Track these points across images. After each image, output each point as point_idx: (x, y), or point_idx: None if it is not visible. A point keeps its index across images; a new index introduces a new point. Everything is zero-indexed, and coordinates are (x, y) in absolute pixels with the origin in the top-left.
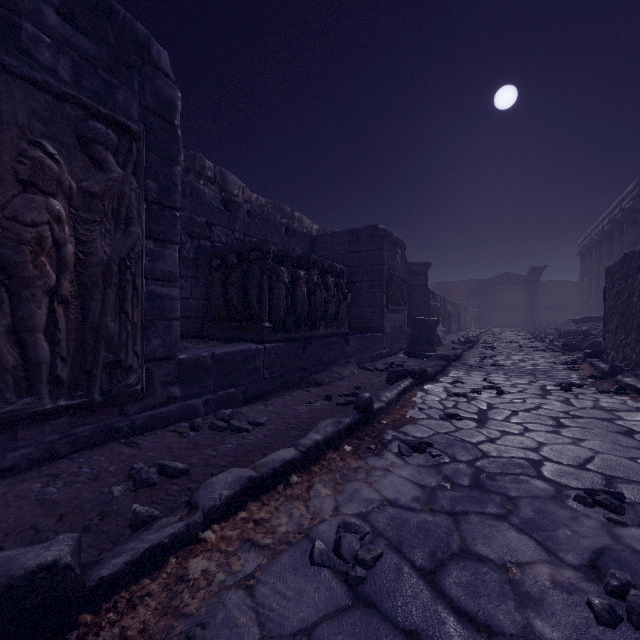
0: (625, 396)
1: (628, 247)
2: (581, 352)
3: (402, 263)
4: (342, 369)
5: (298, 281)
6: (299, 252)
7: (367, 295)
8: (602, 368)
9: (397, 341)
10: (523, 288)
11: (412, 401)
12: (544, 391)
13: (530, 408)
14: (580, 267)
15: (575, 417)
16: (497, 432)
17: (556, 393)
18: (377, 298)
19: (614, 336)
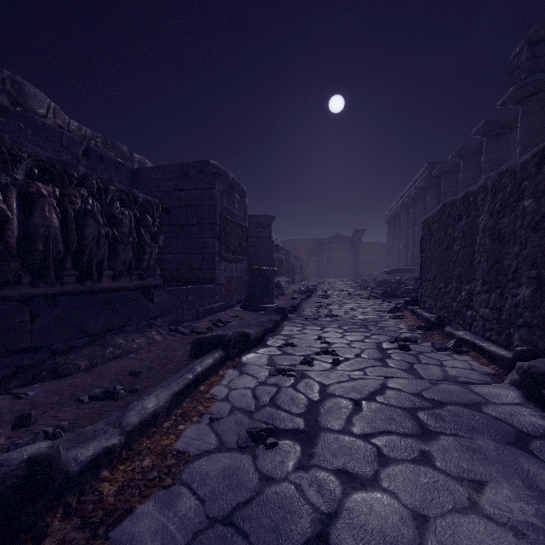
0: (465, 355)
1: (419, 216)
2: (397, 298)
3: (241, 210)
4: (134, 337)
5: (37, 201)
6: (38, 152)
7: (197, 240)
8: (427, 317)
9: (235, 293)
10: (349, 247)
11: (208, 397)
12: (382, 351)
13: (375, 390)
14: (387, 232)
15: (435, 405)
16: (334, 483)
17: (396, 355)
18: (208, 244)
19: (432, 285)
